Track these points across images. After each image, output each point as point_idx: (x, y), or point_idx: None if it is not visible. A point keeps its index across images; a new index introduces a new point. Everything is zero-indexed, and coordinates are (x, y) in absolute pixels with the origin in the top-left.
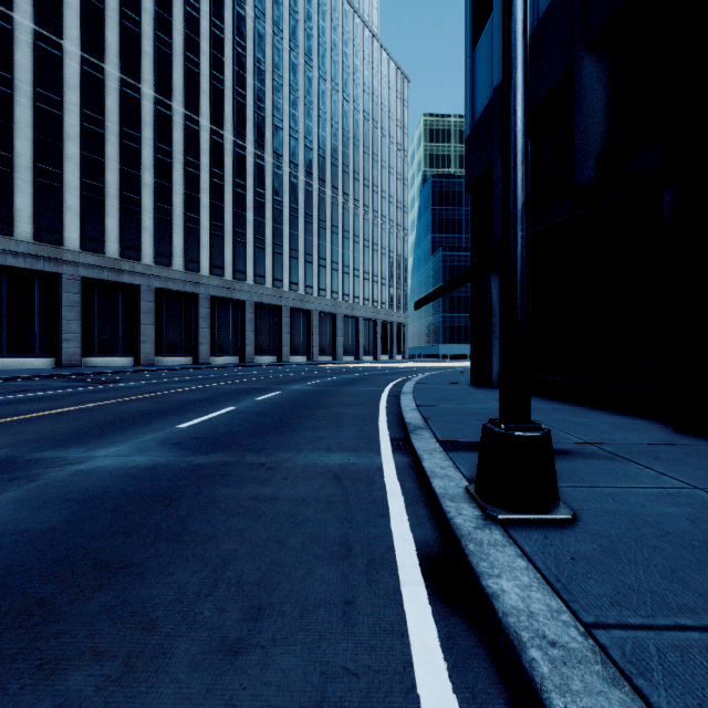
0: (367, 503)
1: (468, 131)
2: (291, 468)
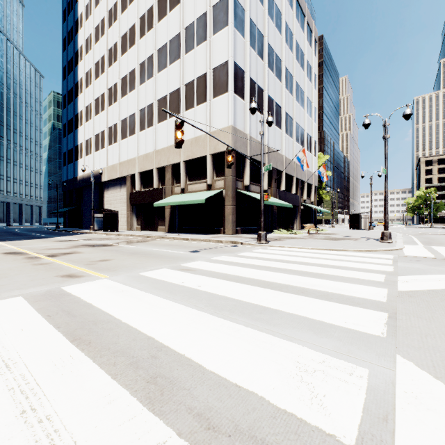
0: (48, 230)
1: (63, 180)
2: (40, 230)
